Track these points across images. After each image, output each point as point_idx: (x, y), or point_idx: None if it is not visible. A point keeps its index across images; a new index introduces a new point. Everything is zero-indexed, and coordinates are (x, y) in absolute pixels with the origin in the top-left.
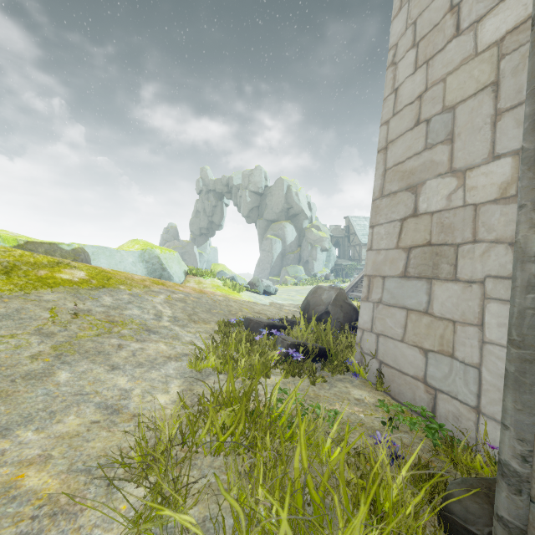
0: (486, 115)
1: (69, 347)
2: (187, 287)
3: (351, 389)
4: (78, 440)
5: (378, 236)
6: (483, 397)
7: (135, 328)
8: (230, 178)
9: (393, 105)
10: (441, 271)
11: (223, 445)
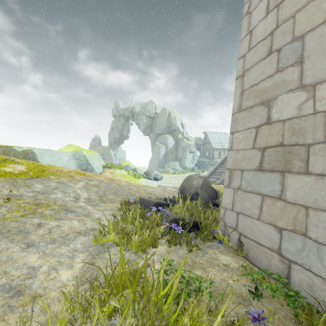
0: None
1: None
2: (101, 176)
3: (219, 255)
4: None
5: (237, 140)
6: None
7: (56, 209)
8: (133, 107)
9: (248, 43)
10: (293, 166)
11: None
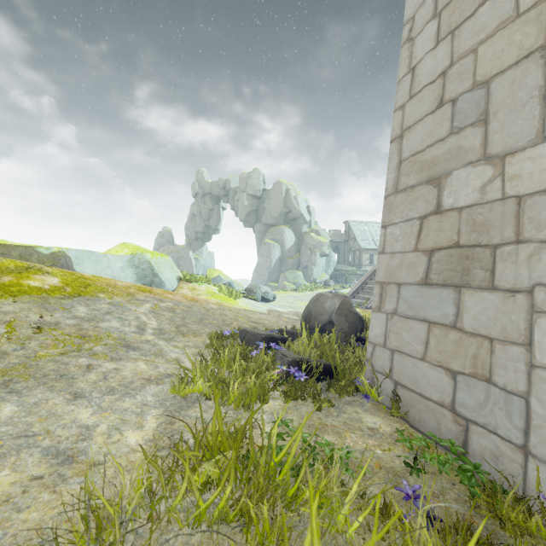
0: (532, 87)
1: (23, 370)
2: (178, 294)
3: (363, 416)
4: (5, 510)
5: (392, 238)
6: (533, 435)
7: (111, 344)
8: (227, 181)
9: (409, 87)
10: (473, 277)
11: (205, 514)
